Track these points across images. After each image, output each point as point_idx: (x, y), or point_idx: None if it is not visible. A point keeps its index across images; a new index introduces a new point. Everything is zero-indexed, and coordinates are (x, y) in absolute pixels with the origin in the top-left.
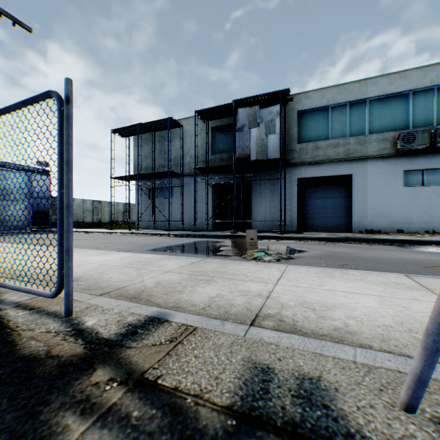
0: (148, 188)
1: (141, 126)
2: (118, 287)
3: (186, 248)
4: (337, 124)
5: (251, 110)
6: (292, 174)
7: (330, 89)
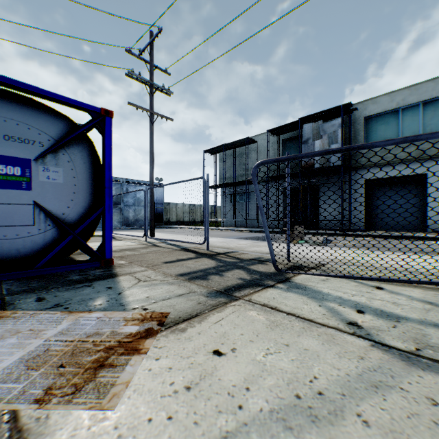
0: (230, 193)
1: (225, 146)
2: (220, 246)
3: (256, 238)
4: (408, 124)
5: (315, 125)
6: (359, 177)
7: (399, 91)
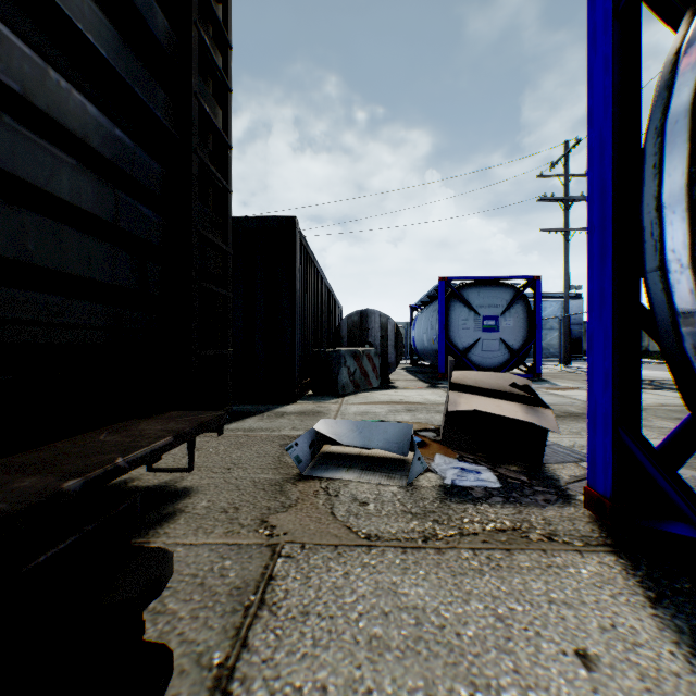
0: None
1: None
2: (652, 377)
3: None
4: None
5: None
6: None
7: None
